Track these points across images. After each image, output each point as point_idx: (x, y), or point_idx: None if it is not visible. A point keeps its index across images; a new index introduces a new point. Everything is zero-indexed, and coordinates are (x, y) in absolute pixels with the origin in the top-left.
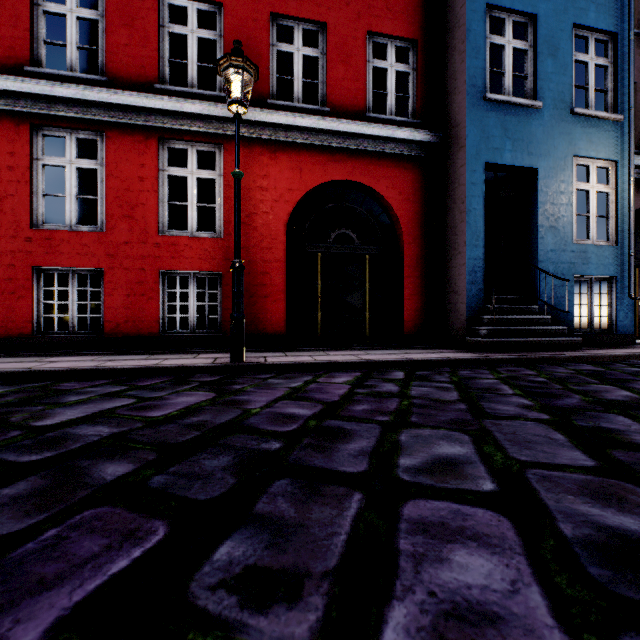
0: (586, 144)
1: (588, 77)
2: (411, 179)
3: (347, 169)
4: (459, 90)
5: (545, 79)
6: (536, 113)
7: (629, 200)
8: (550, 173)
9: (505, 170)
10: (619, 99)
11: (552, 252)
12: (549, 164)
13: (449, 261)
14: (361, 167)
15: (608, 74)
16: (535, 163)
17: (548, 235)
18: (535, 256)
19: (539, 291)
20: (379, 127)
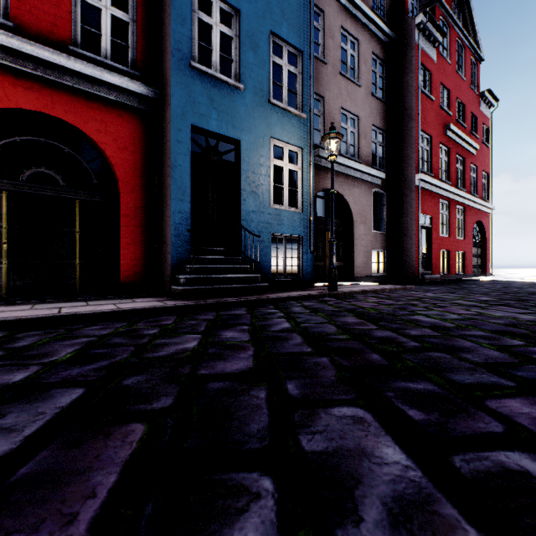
0: (280, 130)
1: (283, 78)
2: (129, 129)
3: (43, 100)
4: (167, 50)
5: (247, 67)
6: (240, 93)
7: (310, 179)
8: (252, 147)
9: (215, 137)
10: (304, 102)
11: (253, 213)
12: (251, 139)
13: (163, 213)
14: (63, 102)
15: (298, 81)
16: (239, 136)
17: (250, 198)
18: (240, 215)
19: (241, 245)
20: (83, 64)
